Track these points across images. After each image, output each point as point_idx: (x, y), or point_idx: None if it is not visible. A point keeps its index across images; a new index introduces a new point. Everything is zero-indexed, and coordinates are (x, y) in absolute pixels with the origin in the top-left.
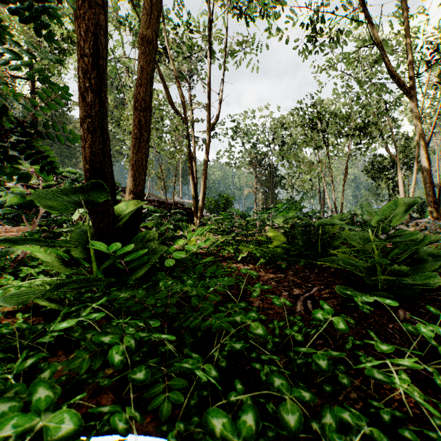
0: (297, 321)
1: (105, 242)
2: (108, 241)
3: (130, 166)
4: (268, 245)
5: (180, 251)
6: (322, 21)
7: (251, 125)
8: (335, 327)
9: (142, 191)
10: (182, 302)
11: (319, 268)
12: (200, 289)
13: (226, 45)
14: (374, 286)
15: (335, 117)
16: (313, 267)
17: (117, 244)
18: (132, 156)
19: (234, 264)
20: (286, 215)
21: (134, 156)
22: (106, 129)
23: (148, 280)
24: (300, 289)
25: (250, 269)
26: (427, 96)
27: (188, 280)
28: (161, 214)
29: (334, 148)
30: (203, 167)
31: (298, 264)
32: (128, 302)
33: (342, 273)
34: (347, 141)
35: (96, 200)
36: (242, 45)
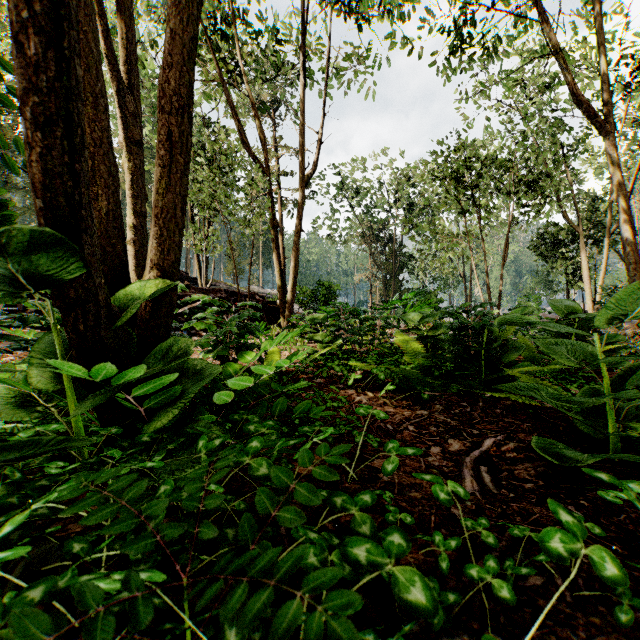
0: (482, 531)
1: (92, 360)
2: (99, 358)
3: (153, 218)
4: (396, 359)
5: (242, 377)
6: (472, 21)
7: (364, 179)
8: (598, 575)
9: (175, 264)
10: (244, 476)
11: (485, 399)
12: (275, 466)
13: (327, 58)
14: (596, 436)
15: (490, 165)
16: (475, 398)
17: (107, 367)
18: (156, 198)
19: (342, 390)
20: (421, 311)
21: (158, 198)
22: (77, 123)
23: (181, 432)
24: (460, 441)
25: (369, 401)
26: (625, 136)
27: (252, 439)
28: (222, 309)
29: (488, 213)
30: (294, 240)
31: (450, 393)
32: (93, 516)
33: (526, 409)
34: (505, 204)
35: (61, 276)
36: (351, 60)
